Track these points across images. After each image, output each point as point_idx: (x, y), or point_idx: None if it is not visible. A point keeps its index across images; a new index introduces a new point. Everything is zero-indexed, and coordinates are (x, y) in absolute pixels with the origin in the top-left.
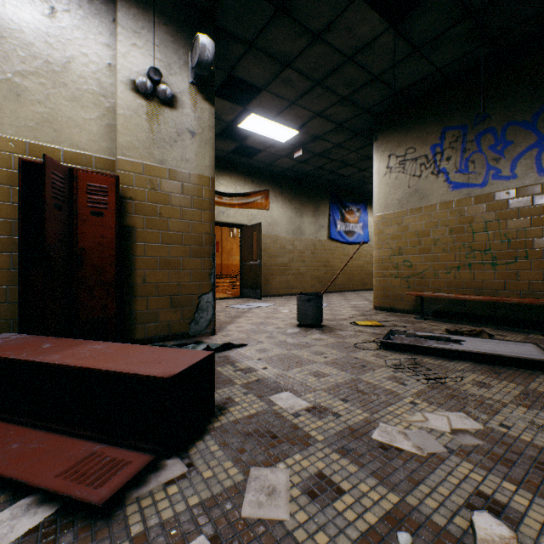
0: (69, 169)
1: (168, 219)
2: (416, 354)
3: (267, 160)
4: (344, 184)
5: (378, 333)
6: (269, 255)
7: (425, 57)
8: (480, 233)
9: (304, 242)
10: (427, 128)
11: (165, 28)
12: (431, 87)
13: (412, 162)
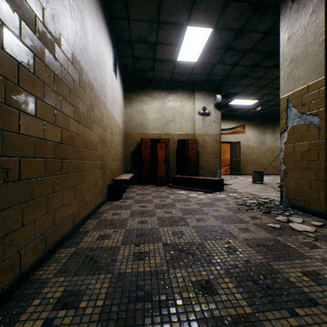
0: (187, 139)
1: (207, 148)
2: None
3: (243, 111)
4: None
5: None
6: (245, 155)
7: None
8: None
9: (266, 148)
10: None
11: (206, 94)
12: None
13: None
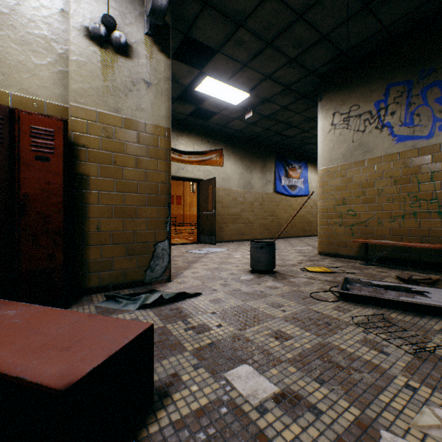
0: (9, 110)
1: (123, 168)
2: (380, 307)
3: (221, 122)
4: (288, 144)
5: (331, 280)
6: (223, 206)
7: (373, 13)
8: (426, 183)
9: (253, 195)
10: (371, 86)
11: None
12: (375, 47)
13: (356, 118)
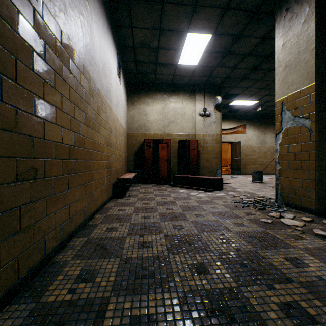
0: (188, 140)
1: (208, 148)
2: None
3: (244, 111)
4: None
5: None
6: (246, 155)
7: None
8: None
9: (266, 147)
10: None
11: (207, 95)
12: None
13: None
